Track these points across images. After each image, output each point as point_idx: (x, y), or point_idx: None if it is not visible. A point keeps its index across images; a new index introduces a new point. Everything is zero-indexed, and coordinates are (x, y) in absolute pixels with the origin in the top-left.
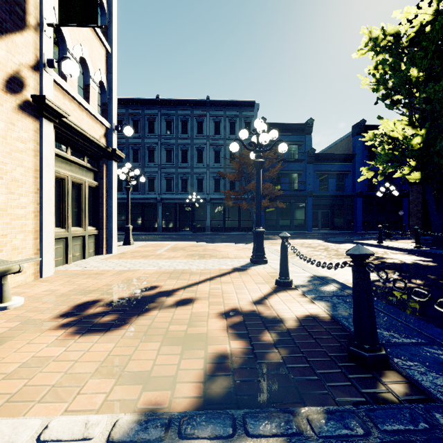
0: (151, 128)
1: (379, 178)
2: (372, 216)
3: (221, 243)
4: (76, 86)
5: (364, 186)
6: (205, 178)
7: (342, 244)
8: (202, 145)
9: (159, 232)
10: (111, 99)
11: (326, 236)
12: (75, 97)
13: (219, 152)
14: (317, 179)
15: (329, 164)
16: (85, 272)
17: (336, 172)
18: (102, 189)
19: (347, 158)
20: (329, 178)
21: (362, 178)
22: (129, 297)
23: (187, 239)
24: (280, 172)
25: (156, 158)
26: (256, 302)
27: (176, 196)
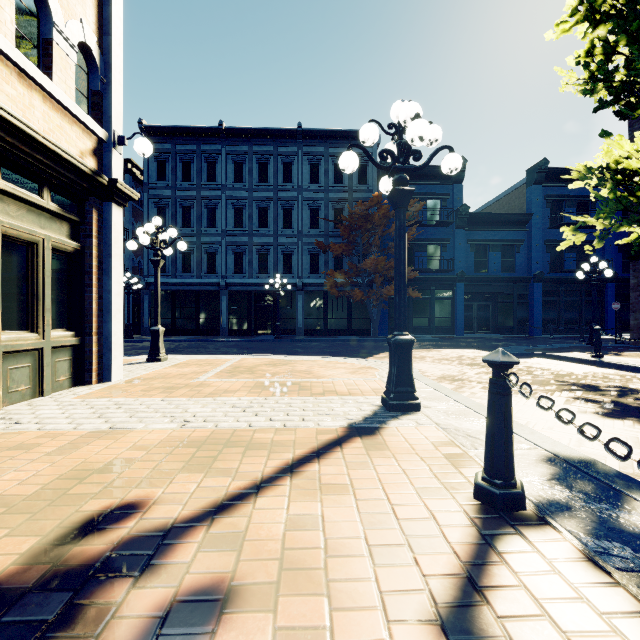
0: (211, 173)
1: (597, 245)
2: (557, 311)
3: (320, 357)
4: (11, 31)
5: (545, 265)
6: (295, 252)
7: (528, 359)
8: (291, 199)
9: (223, 336)
10: (110, 84)
11: (489, 343)
12: (3, 51)
13: (317, 211)
14: (471, 254)
15: (490, 230)
16: (2, 438)
17: (502, 243)
18: (89, 256)
19: (519, 220)
20: (490, 251)
21: (564, 246)
22: (10, 575)
23: (264, 350)
24: (414, 242)
25: (219, 220)
26: (451, 617)
27: (249, 281)
